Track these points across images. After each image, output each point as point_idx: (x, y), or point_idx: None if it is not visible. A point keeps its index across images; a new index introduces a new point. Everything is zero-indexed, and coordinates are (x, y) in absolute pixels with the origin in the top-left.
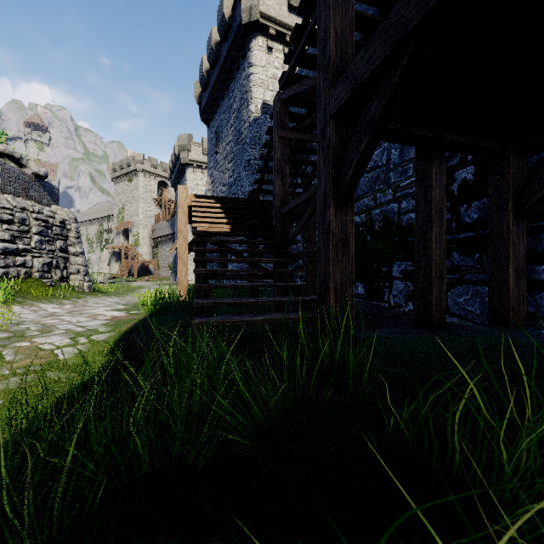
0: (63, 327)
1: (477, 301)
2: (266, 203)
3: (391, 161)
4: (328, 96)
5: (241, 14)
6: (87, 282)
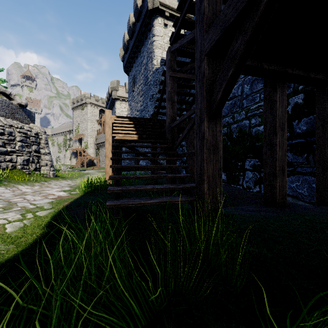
0: (21, 205)
1: (305, 186)
2: (162, 121)
3: (244, 92)
4: (203, 40)
5: (148, 3)
6: (52, 171)
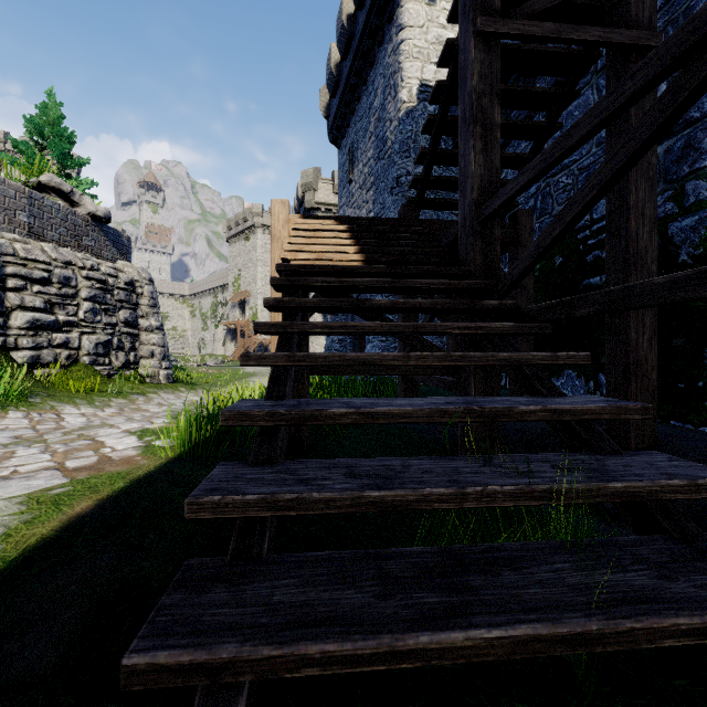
0: None
1: None
2: (433, 225)
3: None
4: None
5: None
6: (164, 370)
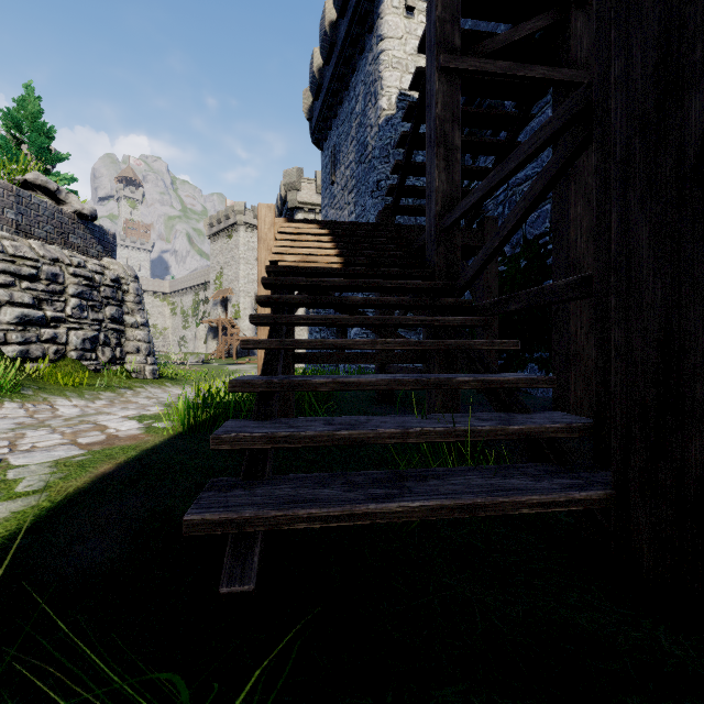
0: None
1: None
2: (408, 230)
3: None
4: None
5: None
6: (150, 365)
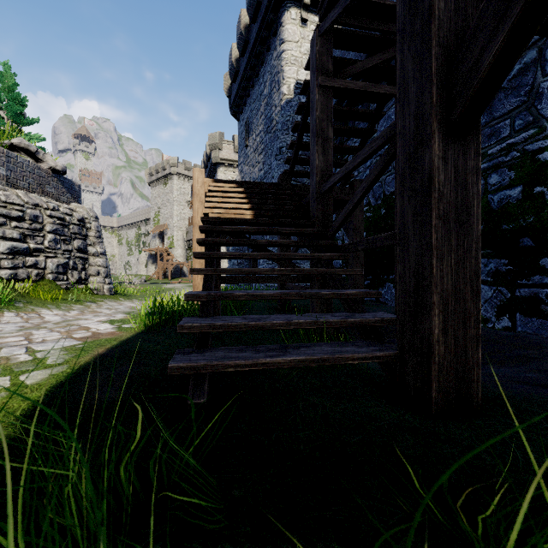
0: (6, 353)
1: None
2: (300, 188)
3: None
4: None
5: None
6: (107, 285)
